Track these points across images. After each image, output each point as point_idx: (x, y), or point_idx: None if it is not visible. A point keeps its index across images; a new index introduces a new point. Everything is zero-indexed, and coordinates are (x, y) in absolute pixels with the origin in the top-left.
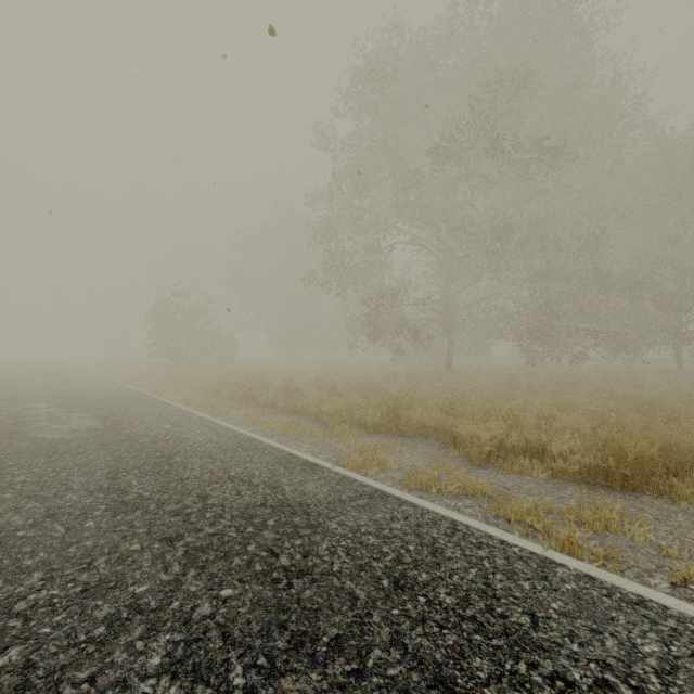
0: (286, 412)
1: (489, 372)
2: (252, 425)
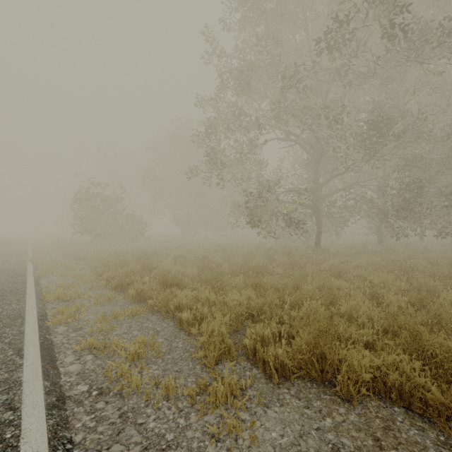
0: (157, 310)
1: (358, 250)
2: (90, 349)
